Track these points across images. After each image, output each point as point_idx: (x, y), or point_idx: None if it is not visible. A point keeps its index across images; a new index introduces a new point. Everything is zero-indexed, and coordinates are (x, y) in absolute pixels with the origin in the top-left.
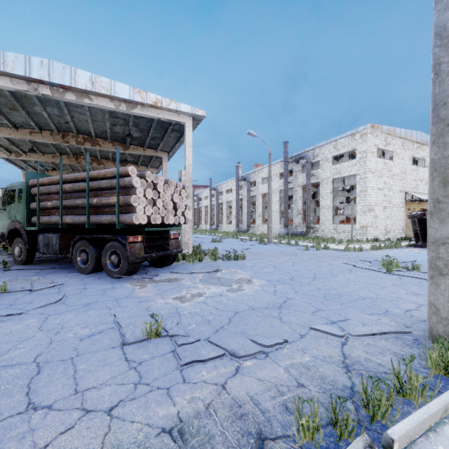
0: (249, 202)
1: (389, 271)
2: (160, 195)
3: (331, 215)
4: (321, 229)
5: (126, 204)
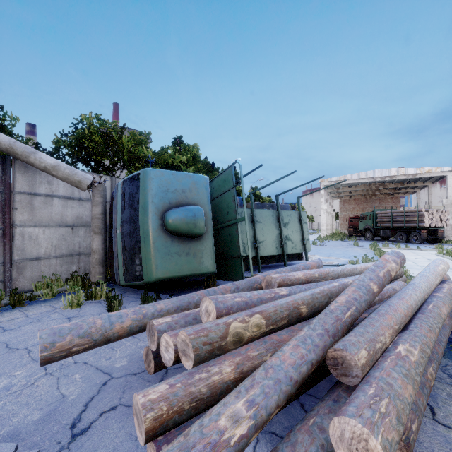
0: None
1: None
2: (434, 216)
3: None
4: None
5: (421, 220)
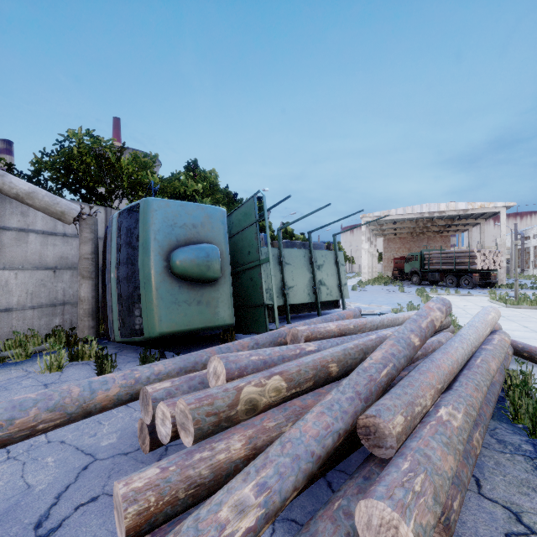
0: None
1: None
2: (486, 257)
3: None
4: None
5: (472, 262)
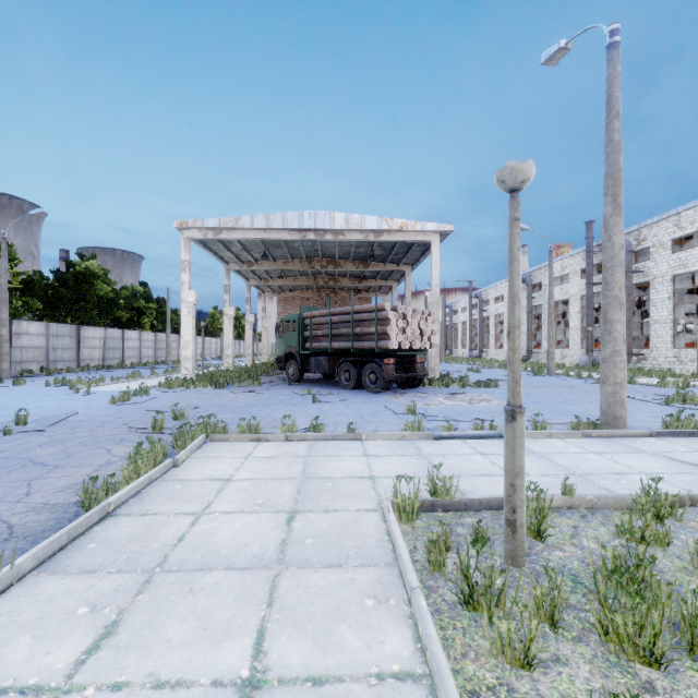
0: (530, 315)
1: (667, 403)
2: (408, 324)
3: (669, 334)
4: (652, 357)
5: (383, 333)
